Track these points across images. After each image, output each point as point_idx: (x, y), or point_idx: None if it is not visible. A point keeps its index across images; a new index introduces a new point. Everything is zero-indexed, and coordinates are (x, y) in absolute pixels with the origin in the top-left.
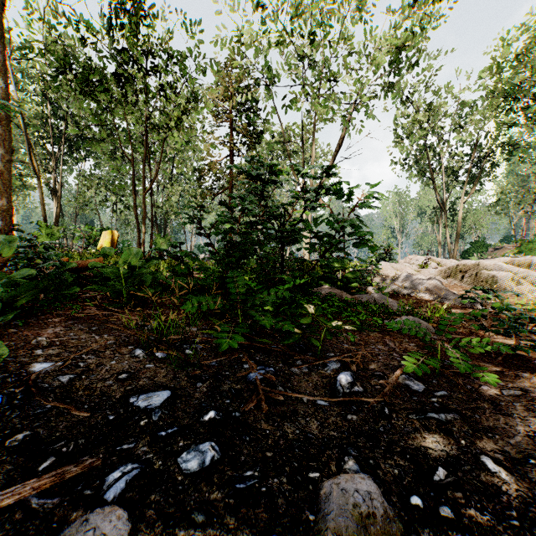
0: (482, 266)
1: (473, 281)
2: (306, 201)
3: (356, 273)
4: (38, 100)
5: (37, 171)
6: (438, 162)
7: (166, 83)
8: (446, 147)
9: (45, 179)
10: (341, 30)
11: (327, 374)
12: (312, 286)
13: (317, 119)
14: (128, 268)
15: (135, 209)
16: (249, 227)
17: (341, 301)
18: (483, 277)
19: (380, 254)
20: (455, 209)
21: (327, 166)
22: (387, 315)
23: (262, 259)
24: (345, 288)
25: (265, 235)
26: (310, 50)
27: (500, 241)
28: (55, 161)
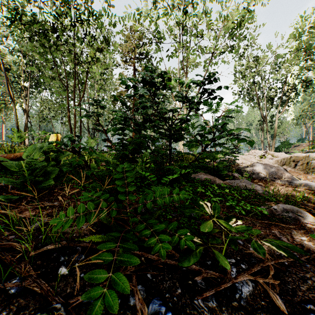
0: (311, 158)
1: (304, 168)
2: (191, 104)
3: (224, 163)
4: (16, 54)
5: (12, 97)
6: (261, 93)
7: (89, 35)
8: (267, 83)
9: (20, 103)
10: (204, 5)
11: (243, 312)
12: (191, 172)
13: (188, 64)
14: (45, 160)
15: (69, 119)
16: (142, 123)
17: (216, 186)
18: (312, 165)
19: (232, 149)
20: (271, 122)
21: (210, 72)
22: (259, 200)
23: (154, 152)
24: (215, 174)
25: (157, 133)
26: (185, 16)
27: (297, 141)
28: (26, 91)
